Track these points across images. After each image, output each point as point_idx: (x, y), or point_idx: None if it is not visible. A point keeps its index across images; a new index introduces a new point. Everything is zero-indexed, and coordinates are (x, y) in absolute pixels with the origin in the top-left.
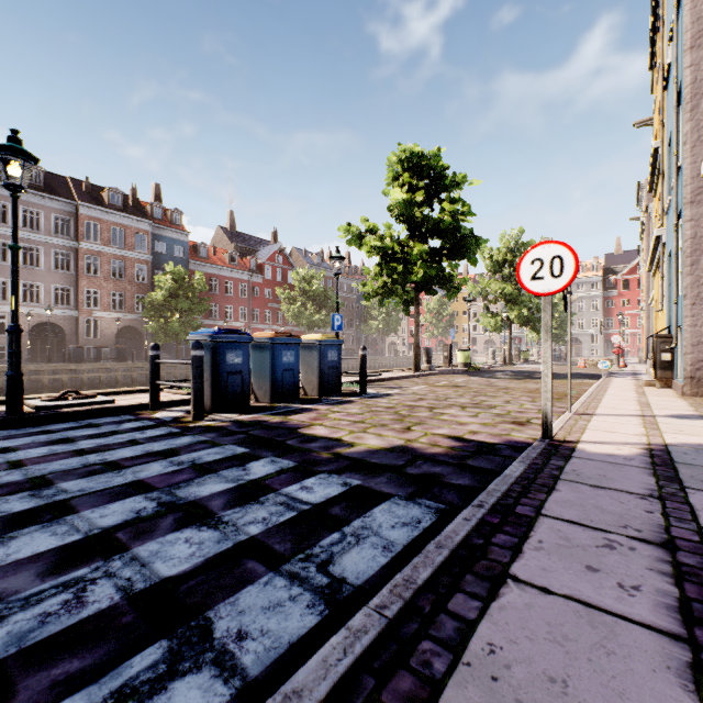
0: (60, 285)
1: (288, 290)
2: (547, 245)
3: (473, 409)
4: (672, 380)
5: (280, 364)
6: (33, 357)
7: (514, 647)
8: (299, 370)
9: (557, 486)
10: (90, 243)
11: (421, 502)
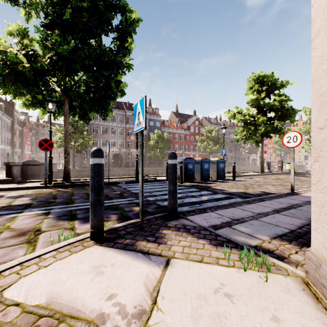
0: (121, 140)
1: (201, 136)
2: (292, 132)
3: (277, 186)
4: None
5: (203, 168)
6: (113, 165)
7: (249, 206)
8: (209, 170)
9: (280, 198)
10: (129, 124)
11: (243, 199)
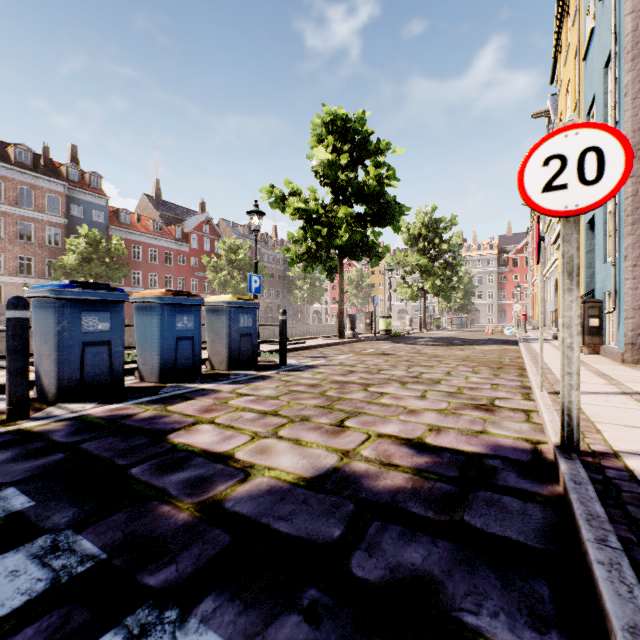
0: None
1: (214, 259)
2: (573, 131)
3: (416, 385)
4: (601, 346)
5: (173, 331)
6: None
7: None
8: (200, 339)
9: None
10: None
11: None
